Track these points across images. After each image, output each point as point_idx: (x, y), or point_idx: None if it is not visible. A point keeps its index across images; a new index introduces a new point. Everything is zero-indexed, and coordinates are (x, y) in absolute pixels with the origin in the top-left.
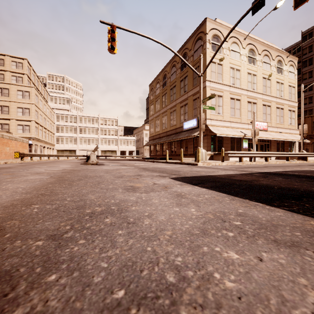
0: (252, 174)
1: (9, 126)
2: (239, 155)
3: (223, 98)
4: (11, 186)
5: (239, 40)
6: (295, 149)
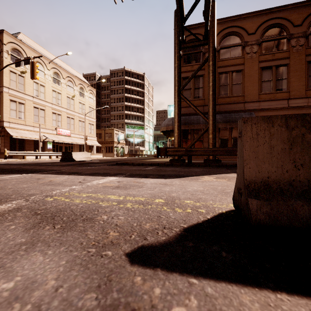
0: None
1: None
2: (21, 154)
3: (26, 106)
4: None
5: (43, 62)
6: (94, 150)
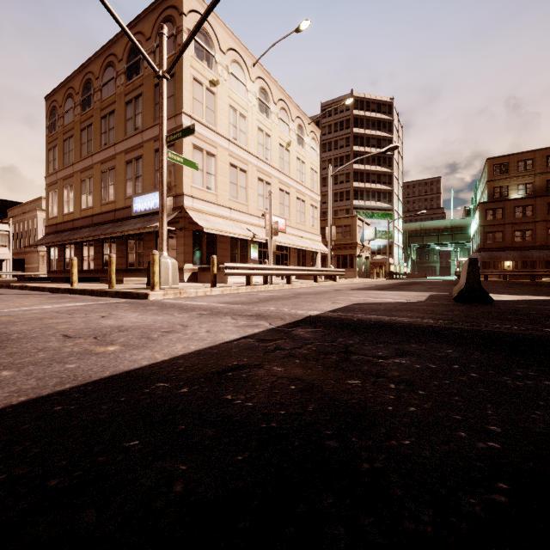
0: (296, 338)
1: None
2: (246, 272)
3: (218, 161)
4: None
5: (244, 62)
6: (318, 264)
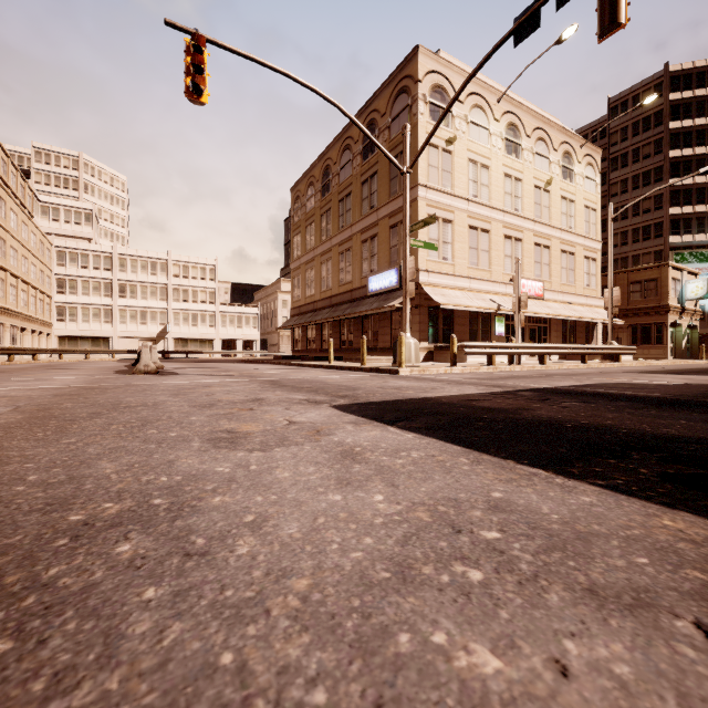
0: (517, 395)
1: None
2: (487, 351)
3: (455, 227)
4: None
5: (487, 102)
6: (597, 338)
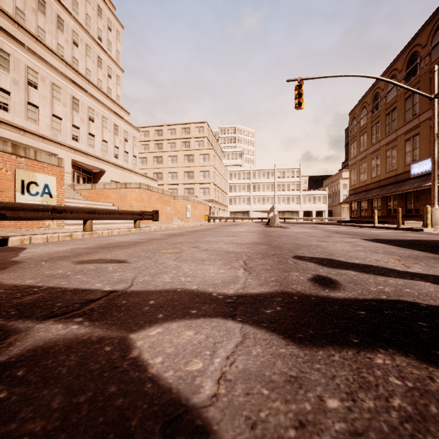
0: None
1: (194, 190)
2: None
3: None
4: (246, 237)
5: None
6: None
